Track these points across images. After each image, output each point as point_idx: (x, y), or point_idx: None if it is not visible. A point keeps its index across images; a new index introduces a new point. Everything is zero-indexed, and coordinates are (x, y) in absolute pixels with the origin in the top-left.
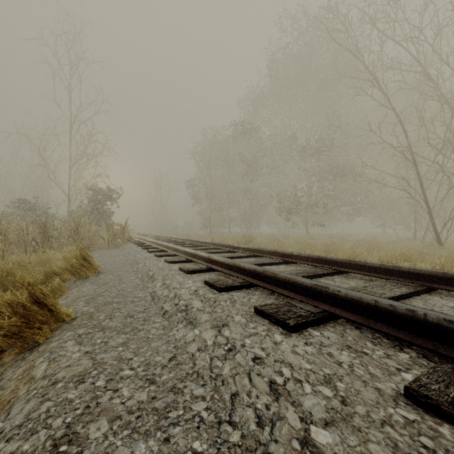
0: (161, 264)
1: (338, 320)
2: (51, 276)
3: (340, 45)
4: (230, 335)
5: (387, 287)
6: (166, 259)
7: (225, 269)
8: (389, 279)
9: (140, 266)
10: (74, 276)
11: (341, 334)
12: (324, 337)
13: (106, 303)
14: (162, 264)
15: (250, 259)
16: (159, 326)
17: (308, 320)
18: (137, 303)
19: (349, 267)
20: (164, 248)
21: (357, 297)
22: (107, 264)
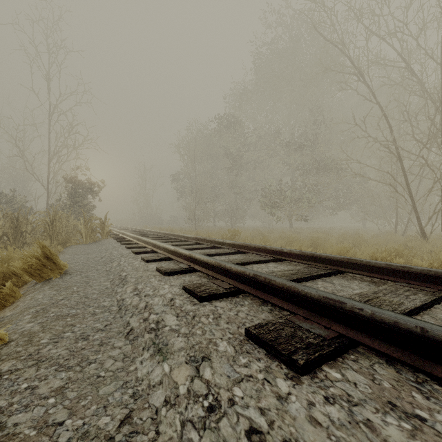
0: (137, 262)
1: (358, 349)
2: (10, 277)
3: (325, 39)
4: (213, 379)
5: (401, 293)
6: (143, 257)
7: (209, 270)
8: (397, 282)
9: (114, 265)
10: (34, 278)
11: (372, 376)
12: (350, 383)
13: (59, 317)
14: (138, 262)
15: (236, 256)
16: (119, 355)
17: (323, 353)
18: (98, 317)
19: (348, 267)
20: (144, 244)
21: (391, 320)
22: (78, 263)
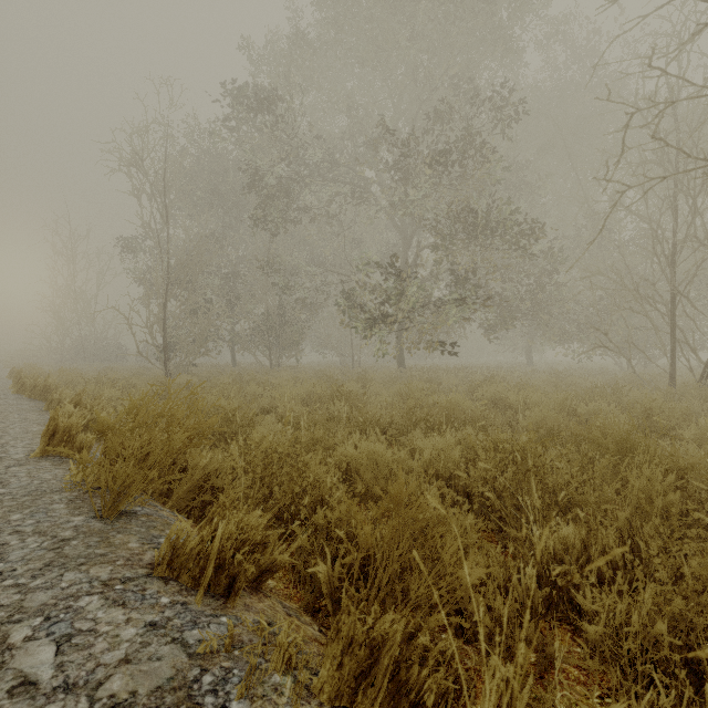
0: None
1: None
2: None
3: None
4: None
5: None
6: None
7: None
8: None
9: None
10: None
11: None
12: None
13: None
14: None
15: None
16: None
17: None
18: None
19: None
20: None
21: None
22: None
